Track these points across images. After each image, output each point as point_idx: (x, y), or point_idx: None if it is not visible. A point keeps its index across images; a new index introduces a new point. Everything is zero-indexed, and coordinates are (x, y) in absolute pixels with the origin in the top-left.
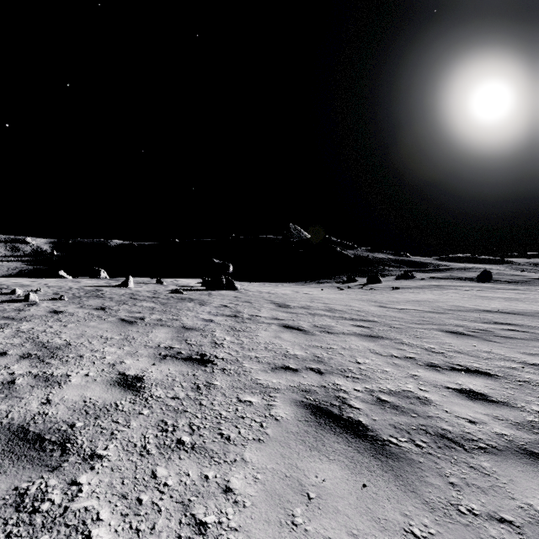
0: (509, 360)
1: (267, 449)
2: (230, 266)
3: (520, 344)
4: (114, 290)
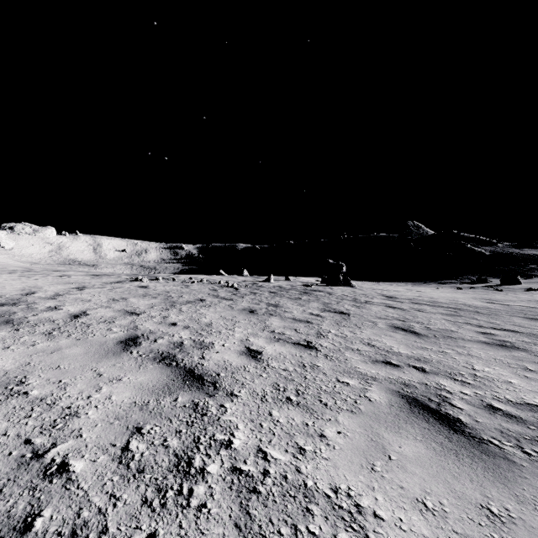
0: None
1: (374, 330)
2: (343, 266)
3: None
4: (265, 283)
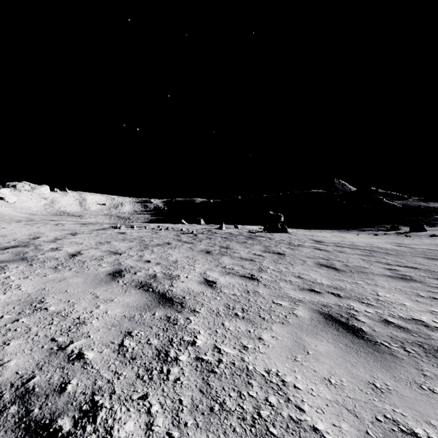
0: None
1: (303, 266)
2: (281, 216)
3: None
4: (218, 230)
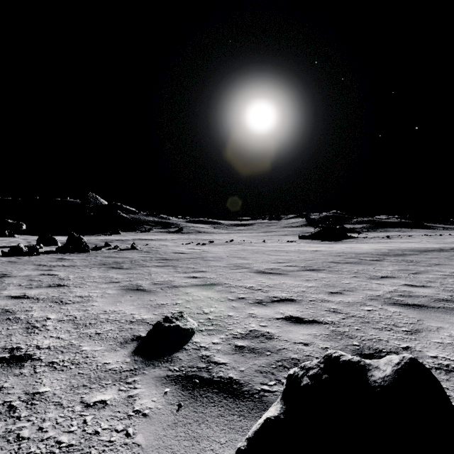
0: None
1: None
2: (23, 225)
3: None
4: None
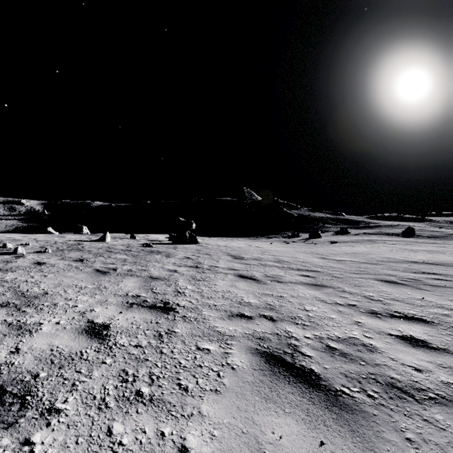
0: (441, 307)
1: (224, 401)
2: (193, 223)
3: (448, 292)
4: (93, 244)
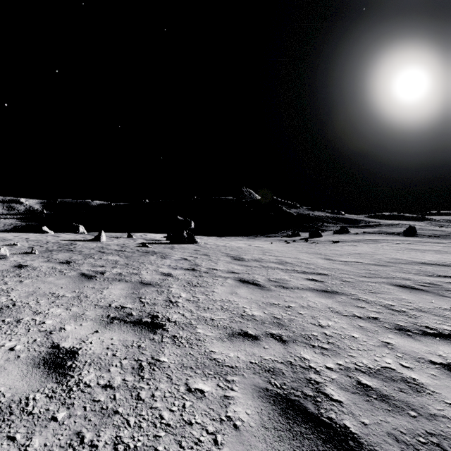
0: None
1: None
2: (192, 222)
3: None
4: (87, 243)
